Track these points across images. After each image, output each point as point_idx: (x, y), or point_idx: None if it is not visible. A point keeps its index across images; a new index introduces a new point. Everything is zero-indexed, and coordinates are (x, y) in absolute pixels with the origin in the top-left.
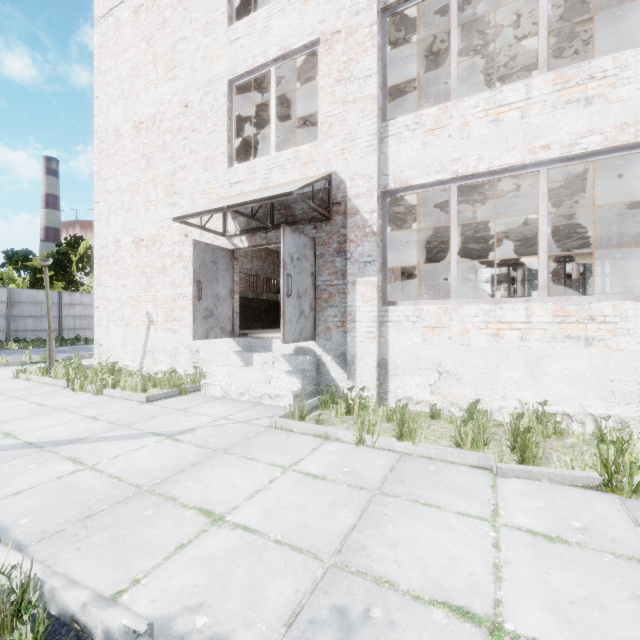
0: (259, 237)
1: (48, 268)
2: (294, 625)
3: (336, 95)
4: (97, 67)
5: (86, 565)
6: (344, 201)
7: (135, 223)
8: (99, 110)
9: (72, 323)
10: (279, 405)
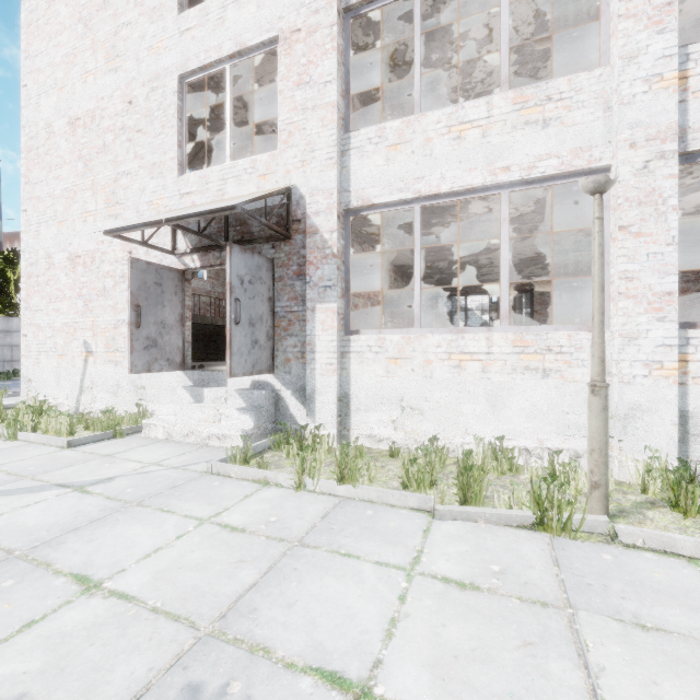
0: (212, 256)
1: None
2: None
3: (296, 100)
4: (25, 49)
5: None
6: (304, 219)
7: (70, 236)
8: (27, 101)
9: (9, 354)
10: (228, 447)
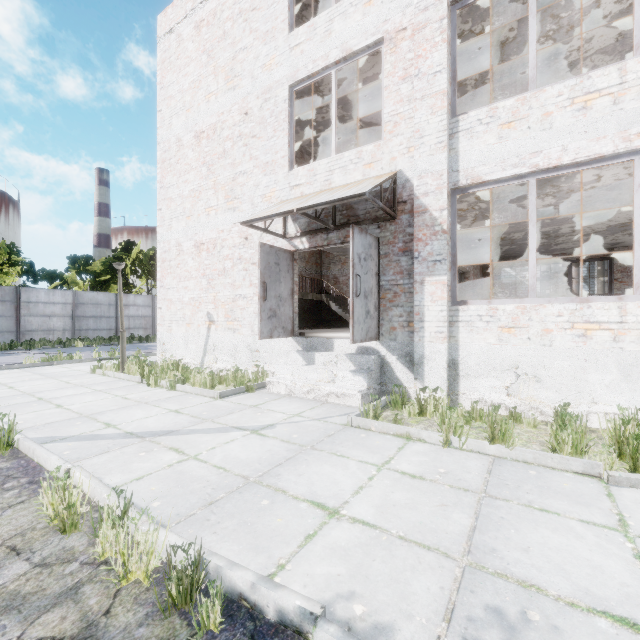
0: (320, 238)
1: (106, 272)
2: (453, 621)
3: (401, 93)
4: (160, 82)
5: (229, 548)
6: (410, 200)
7: (196, 228)
8: (162, 122)
9: (127, 323)
10: (346, 404)
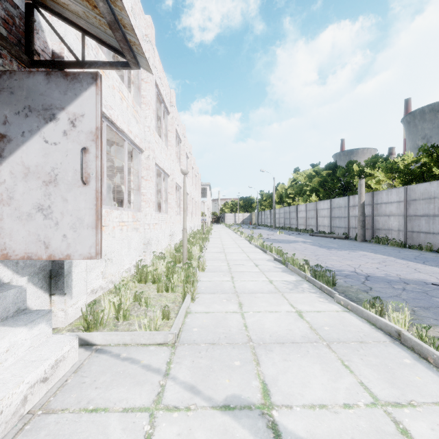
0: None
1: None
2: (302, 292)
3: None
4: None
5: (355, 322)
6: (44, 58)
7: None
8: None
9: None
10: (61, 377)
